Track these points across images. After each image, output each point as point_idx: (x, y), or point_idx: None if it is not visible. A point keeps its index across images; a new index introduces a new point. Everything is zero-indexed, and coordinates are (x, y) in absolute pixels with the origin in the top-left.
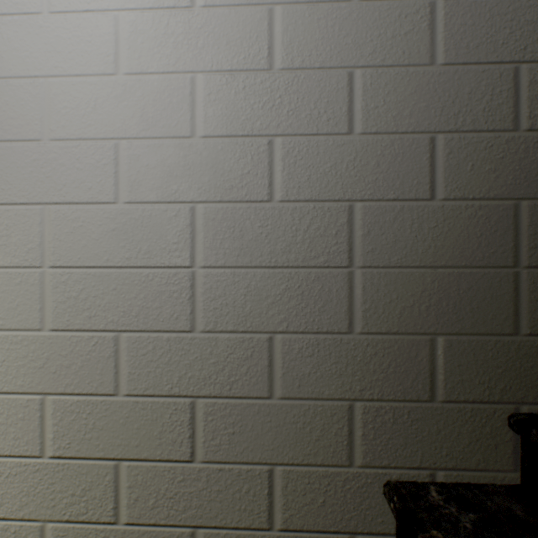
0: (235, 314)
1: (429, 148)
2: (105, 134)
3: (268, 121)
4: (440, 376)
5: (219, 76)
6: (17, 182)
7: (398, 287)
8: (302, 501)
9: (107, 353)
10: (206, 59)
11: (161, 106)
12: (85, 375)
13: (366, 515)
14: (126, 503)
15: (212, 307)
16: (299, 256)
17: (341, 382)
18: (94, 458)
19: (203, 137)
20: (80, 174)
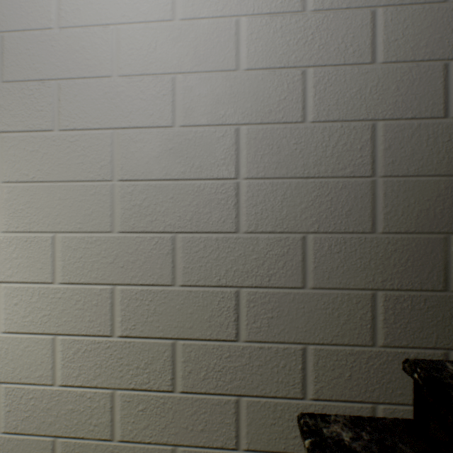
0: (273, 218)
1: (442, 73)
2: (164, 70)
3: (301, 55)
4: (452, 269)
5: (260, 19)
6: (91, 112)
7: (415, 193)
8: (331, 375)
9: (165, 251)
10: (248, 4)
11: (211, 45)
12: (147, 269)
13: (386, 388)
14: (181, 375)
15: (253, 212)
16: (328, 168)
17: (365, 274)
18: (155, 338)
19: (245, 70)
20: (143, 103)
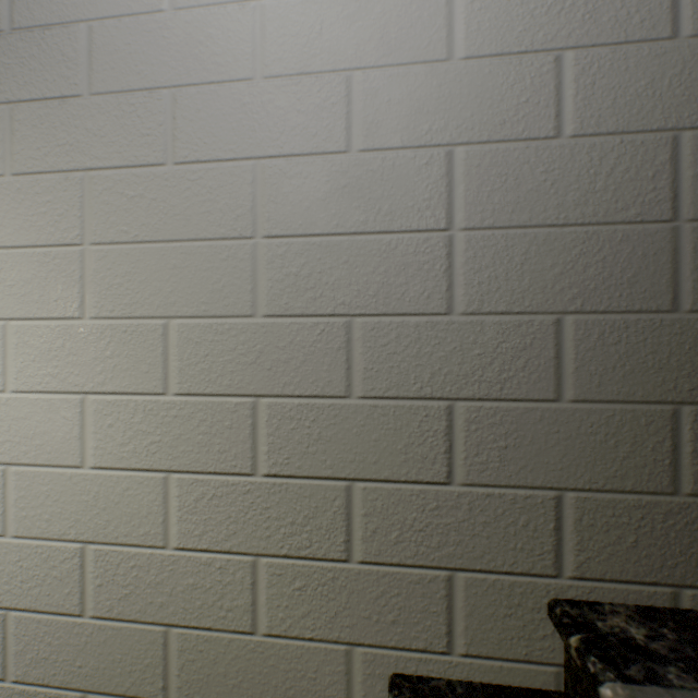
0: (508, 290)
1: None
2: (333, 66)
3: (554, 31)
4: None
5: None
6: (222, 134)
7: None
8: (603, 540)
9: (335, 344)
10: None
11: (407, 23)
12: (307, 372)
13: (697, 562)
14: (361, 535)
15: (475, 281)
16: (599, 210)
17: (661, 378)
18: (319, 478)
19: (463, 59)
20: (301, 118)
